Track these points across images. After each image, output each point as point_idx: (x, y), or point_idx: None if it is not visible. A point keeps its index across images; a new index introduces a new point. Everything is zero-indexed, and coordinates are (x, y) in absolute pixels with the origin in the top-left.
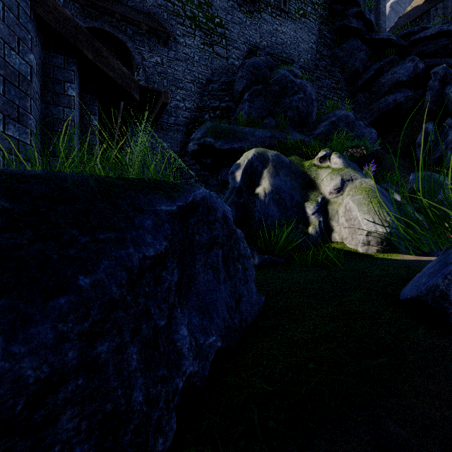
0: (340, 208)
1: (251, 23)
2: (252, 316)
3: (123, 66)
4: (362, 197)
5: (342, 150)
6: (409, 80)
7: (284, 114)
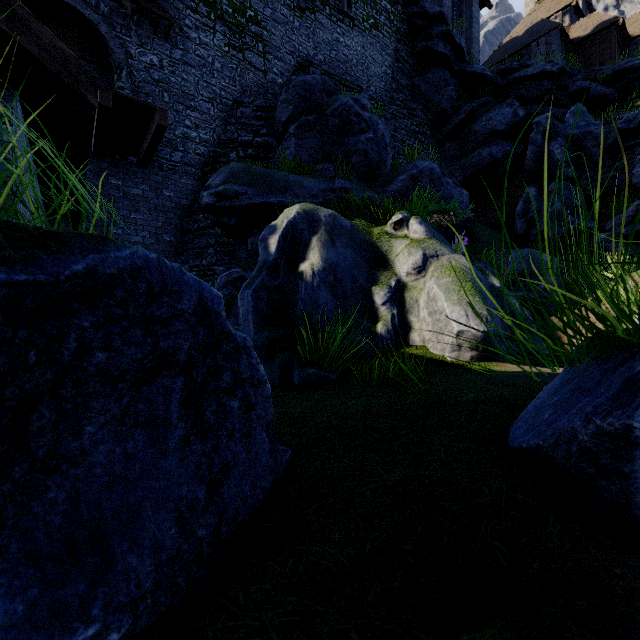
0: (421, 296)
1: (301, 26)
2: (252, 503)
3: (94, 62)
4: (451, 280)
5: (425, 216)
6: (507, 131)
7: (346, 160)
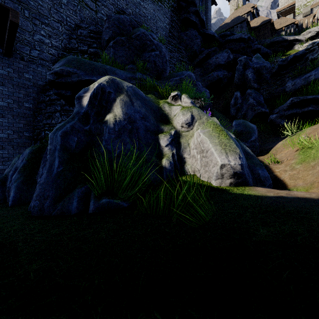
0: (191, 141)
1: None
2: None
3: None
4: (212, 130)
5: None
6: (225, 64)
7: (144, 65)
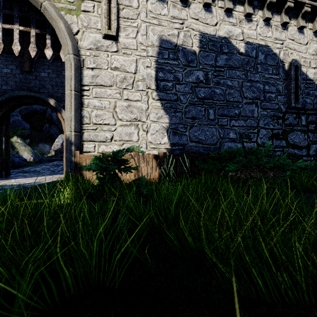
0: (23, 153)
1: None
2: None
3: None
4: (28, 151)
5: (18, 132)
6: None
7: None
